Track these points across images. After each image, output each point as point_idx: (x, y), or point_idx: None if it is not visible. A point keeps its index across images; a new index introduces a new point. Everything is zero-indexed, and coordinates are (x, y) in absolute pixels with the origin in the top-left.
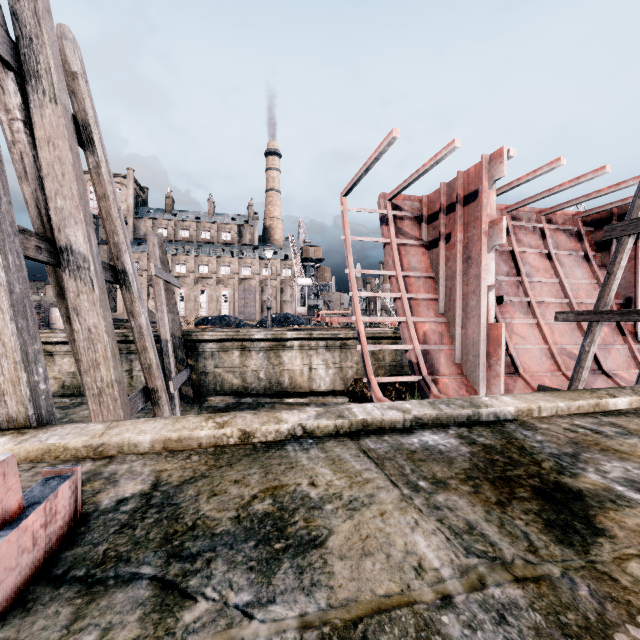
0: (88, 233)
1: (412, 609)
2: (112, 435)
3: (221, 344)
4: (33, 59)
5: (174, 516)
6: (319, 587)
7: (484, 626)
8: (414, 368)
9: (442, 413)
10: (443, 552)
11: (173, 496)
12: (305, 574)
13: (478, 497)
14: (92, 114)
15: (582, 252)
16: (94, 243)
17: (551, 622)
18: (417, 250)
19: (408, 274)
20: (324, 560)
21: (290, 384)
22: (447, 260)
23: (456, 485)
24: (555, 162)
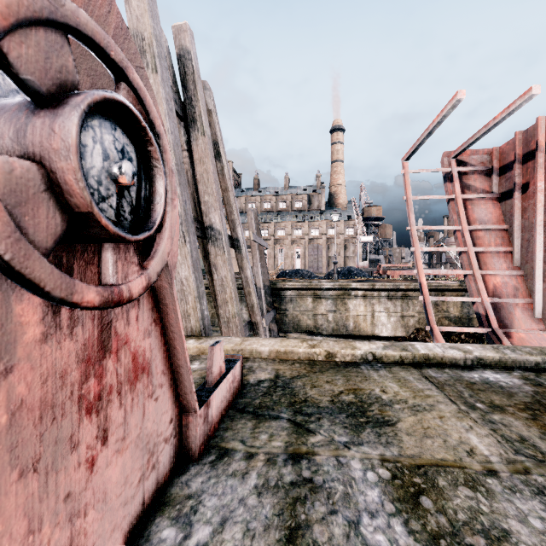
0: (221, 216)
1: (462, 470)
2: (246, 345)
3: (298, 292)
4: (192, 111)
5: (292, 393)
6: (392, 445)
7: (523, 492)
8: (482, 320)
9: (506, 357)
10: (493, 448)
11: (289, 383)
12: (382, 437)
13: (535, 422)
14: (219, 135)
15: None
16: (224, 222)
17: None
18: (486, 203)
19: (475, 228)
20: (395, 433)
21: (354, 328)
22: (524, 211)
23: (513, 411)
24: None
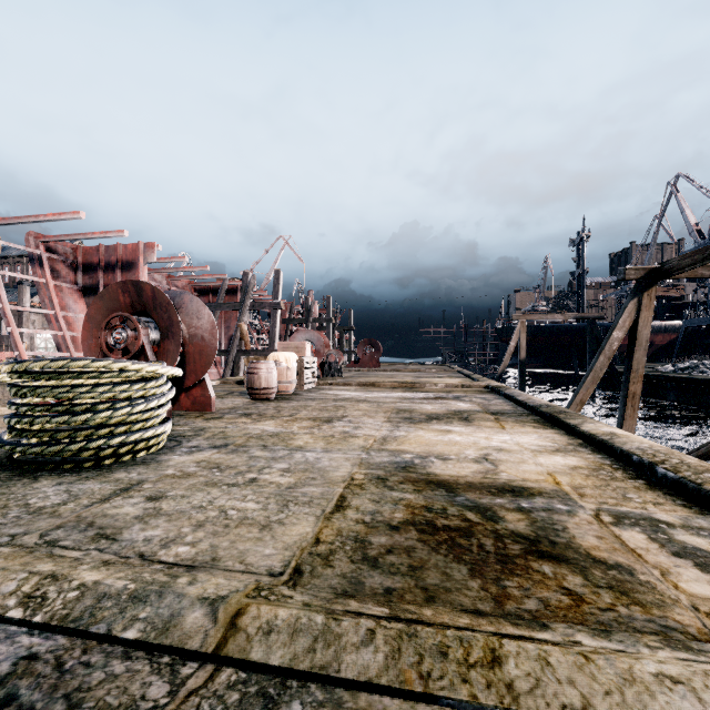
0: None
1: None
2: None
3: None
4: None
5: None
6: None
7: None
8: None
9: None
10: None
11: None
12: None
13: None
14: None
15: None
16: None
17: None
18: (73, 293)
19: (68, 314)
20: None
21: None
22: None
23: None
24: (183, 258)
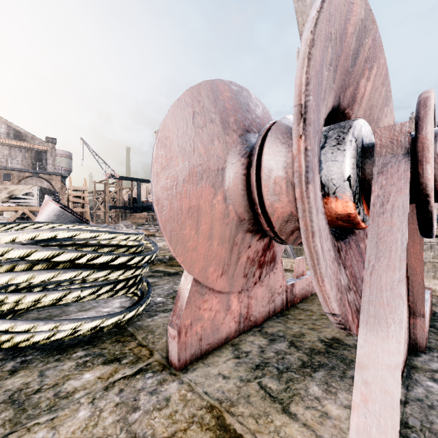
0: None
1: None
2: None
3: None
4: None
5: None
6: None
7: None
8: None
9: None
10: None
11: None
12: None
13: None
14: None
15: None
16: None
17: None
18: None
19: None
20: None
21: None
22: None
23: None
24: None
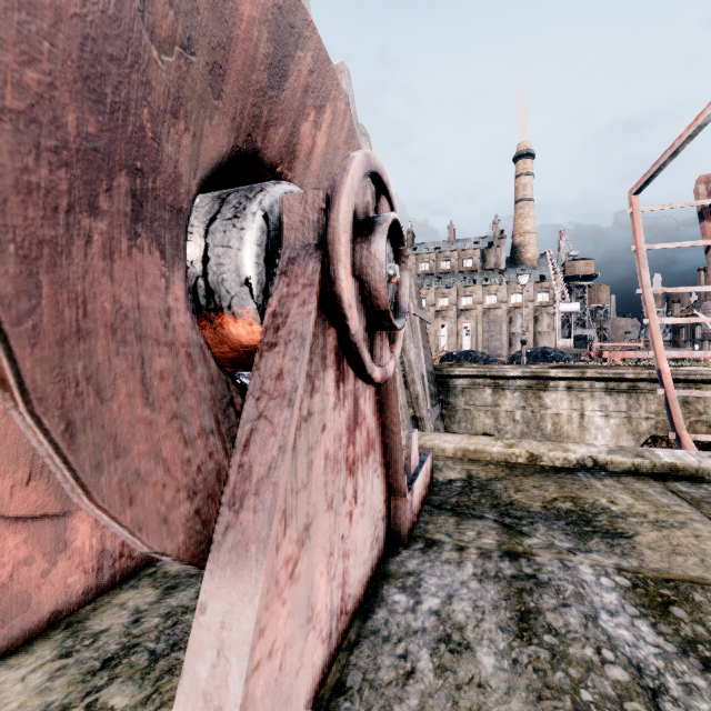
0: None
1: None
2: (426, 440)
3: (472, 381)
4: None
5: (493, 495)
6: (630, 557)
7: None
8: None
9: None
10: None
11: (486, 485)
12: (615, 548)
13: None
14: None
15: None
16: None
17: None
18: None
19: None
20: (632, 546)
21: (553, 431)
22: None
23: None
24: None
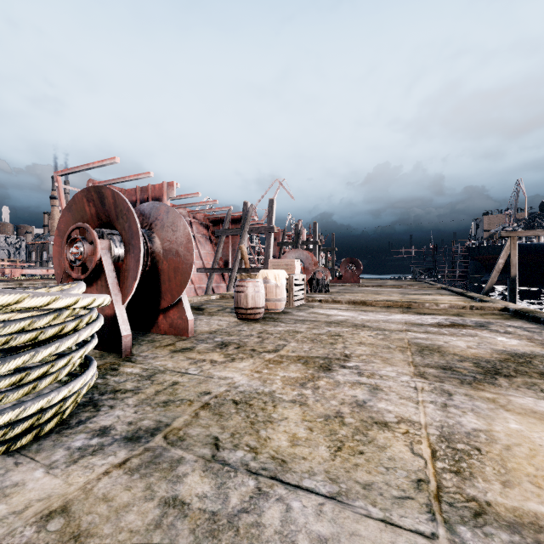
0: None
1: None
2: None
3: None
4: None
5: None
6: None
7: None
8: None
9: None
10: None
11: None
12: None
13: None
14: None
15: (209, 236)
16: None
17: (197, 314)
18: None
19: None
20: None
21: None
22: None
23: None
24: (197, 194)
